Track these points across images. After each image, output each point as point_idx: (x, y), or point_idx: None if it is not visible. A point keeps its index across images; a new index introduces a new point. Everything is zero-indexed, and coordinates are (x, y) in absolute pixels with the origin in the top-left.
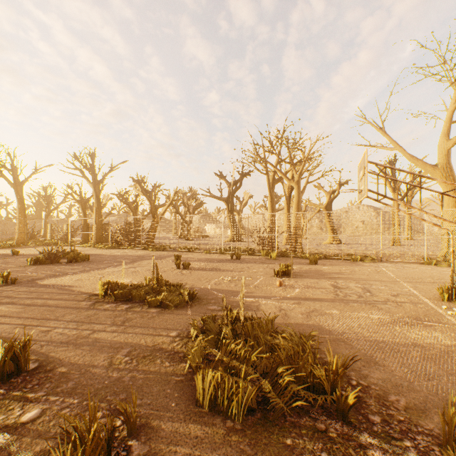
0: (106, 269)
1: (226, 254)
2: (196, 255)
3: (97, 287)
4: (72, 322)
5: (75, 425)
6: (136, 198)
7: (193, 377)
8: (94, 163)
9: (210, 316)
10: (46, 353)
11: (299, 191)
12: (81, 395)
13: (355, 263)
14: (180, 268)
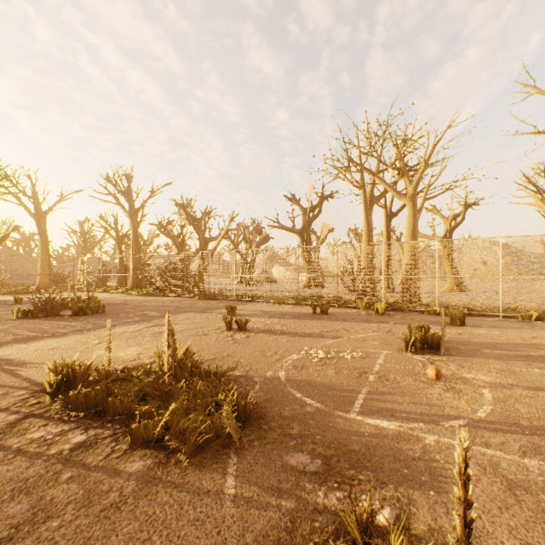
0: (116, 328)
1: (303, 305)
2: (259, 306)
3: None
4: None
5: None
6: (182, 230)
7: None
8: (131, 186)
9: None
10: None
11: (415, 210)
12: None
13: (531, 324)
14: (232, 329)
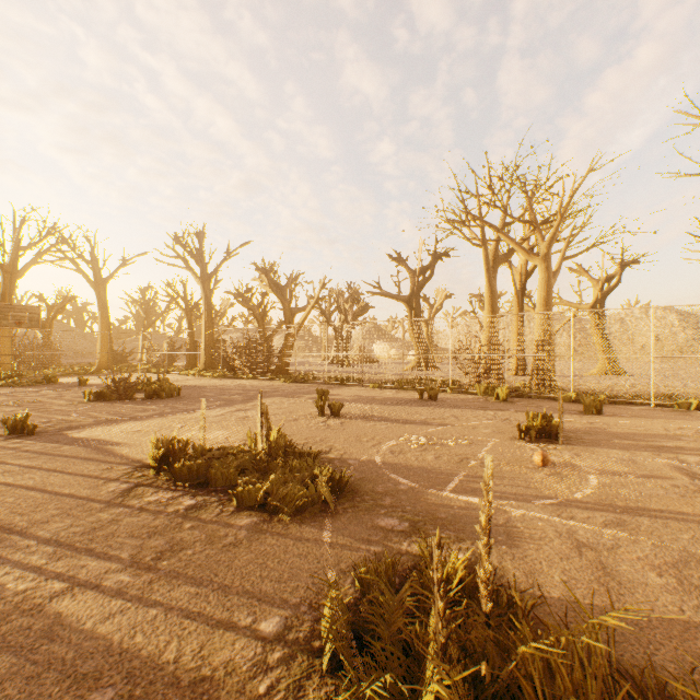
0: (197, 412)
1: (409, 390)
2: (355, 391)
3: None
4: (47, 544)
5: None
6: (263, 299)
7: None
8: (202, 247)
9: (381, 566)
10: None
11: (549, 273)
12: None
13: (688, 413)
14: (324, 415)
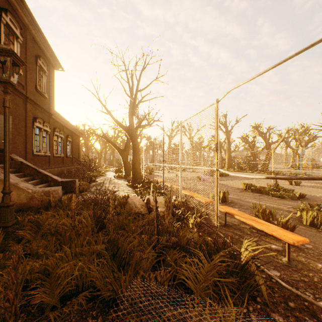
0: (240, 180)
1: None
2: None
3: (239, 186)
4: (235, 194)
5: (255, 208)
6: (253, 139)
7: (301, 218)
8: (226, 120)
9: (315, 204)
10: (231, 200)
11: None
12: (250, 210)
13: None
14: (292, 185)
